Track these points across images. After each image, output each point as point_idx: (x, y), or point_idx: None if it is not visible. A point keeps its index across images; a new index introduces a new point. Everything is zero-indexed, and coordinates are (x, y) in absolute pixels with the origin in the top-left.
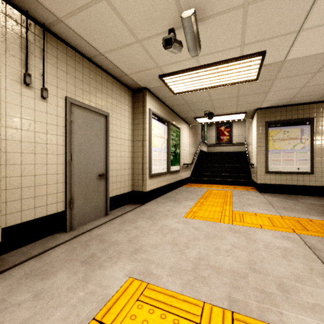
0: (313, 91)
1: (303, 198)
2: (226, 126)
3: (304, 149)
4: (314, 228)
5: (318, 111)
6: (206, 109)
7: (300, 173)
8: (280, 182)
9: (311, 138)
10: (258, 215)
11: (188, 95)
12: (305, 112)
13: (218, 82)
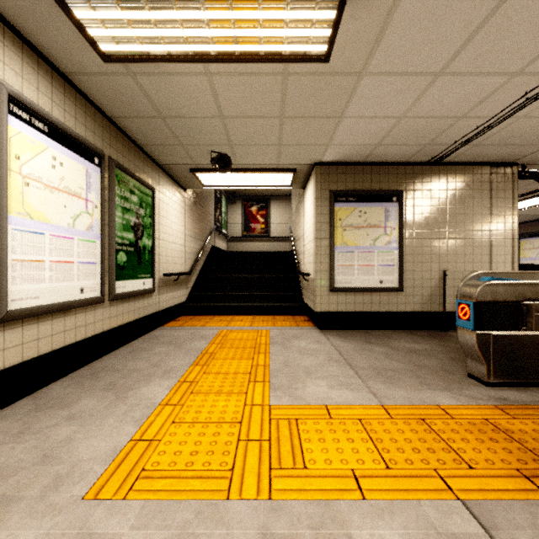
0: (411, 135)
1: (391, 337)
2: (260, 206)
3: (389, 245)
4: (473, 447)
5: (409, 179)
6: (214, 147)
7: (385, 290)
8: (353, 308)
9: (399, 226)
10: (337, 417)
11: (155, 82)
12: (390, 178)
13: (232, 37)
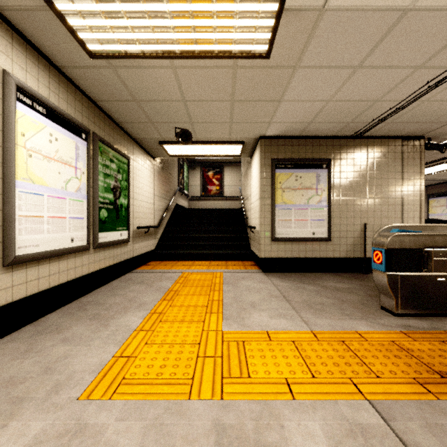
0: (337, 115)
1: (322, 278)
2: (215, 171)
3: (320, 204)
4: (380, 362)
5: (336, 150)
6: (178, 124)
7: (316, 240)
8: (291, 254)
9: (328, 188)
10: (275, 339)
11: (131, 73)
12: (321, 149)
13: (193, 39)
